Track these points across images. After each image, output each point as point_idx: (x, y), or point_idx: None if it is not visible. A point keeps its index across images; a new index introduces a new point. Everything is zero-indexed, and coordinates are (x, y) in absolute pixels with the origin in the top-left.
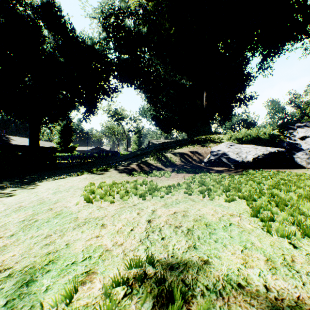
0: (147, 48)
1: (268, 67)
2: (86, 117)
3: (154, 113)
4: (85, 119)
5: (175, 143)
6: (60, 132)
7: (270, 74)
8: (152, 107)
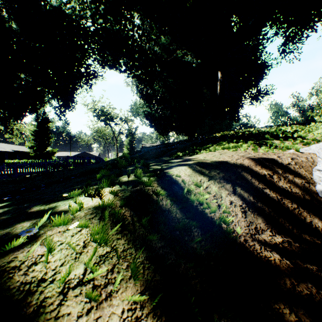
0: (136, 13)
1: (295, 49)
2: (61, 114)
3: (148, 110)
4: (58, 115)
5: (181, 143)
6: (34, 134)
7: (296, 59)
8: (145, 103)
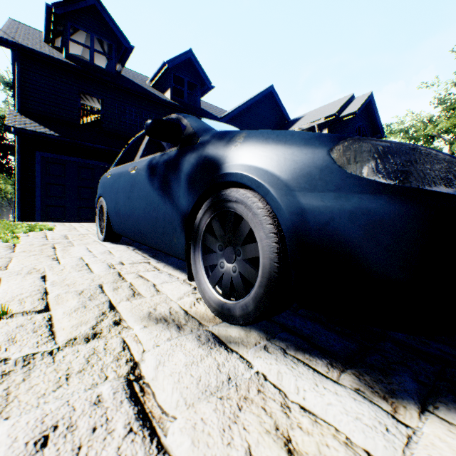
0: None
1: None
2: None
3: None
4: None
5: None
6: None
7: None
8: None
